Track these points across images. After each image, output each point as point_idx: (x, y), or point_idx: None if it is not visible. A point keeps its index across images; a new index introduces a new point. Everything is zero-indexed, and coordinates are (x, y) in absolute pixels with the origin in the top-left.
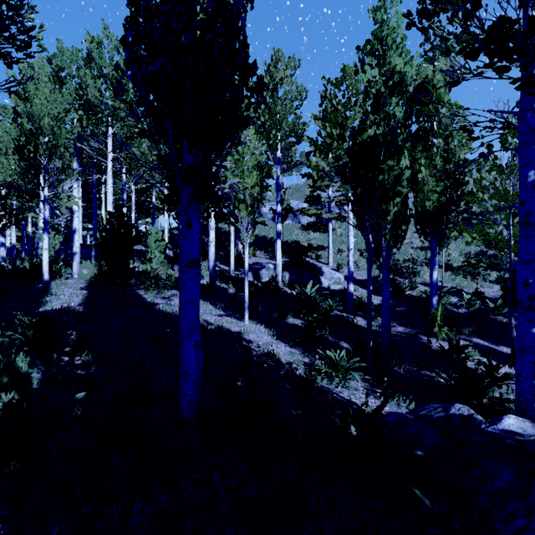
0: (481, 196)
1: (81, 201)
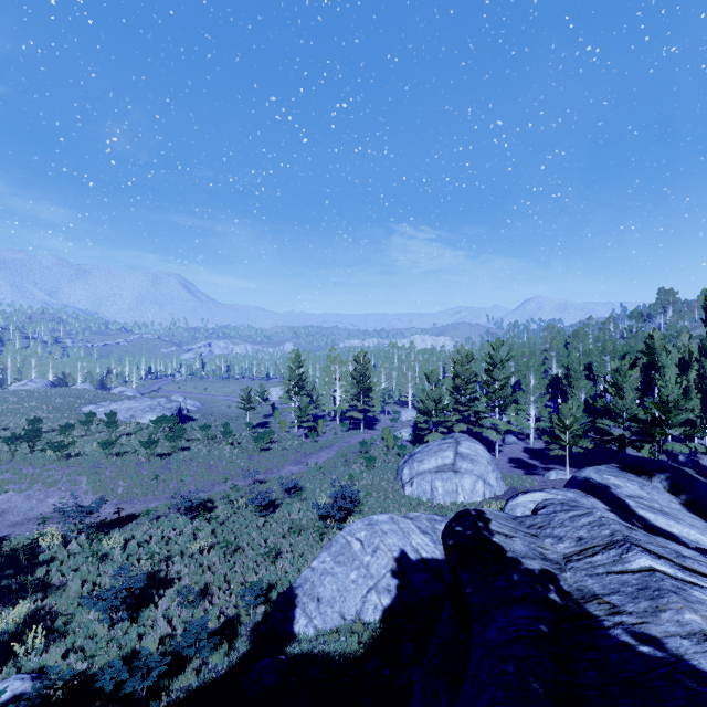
0: None
1: None
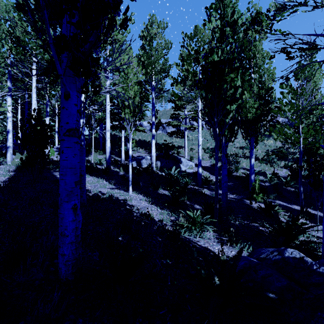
0: (283, 108)
1: (20, 115)
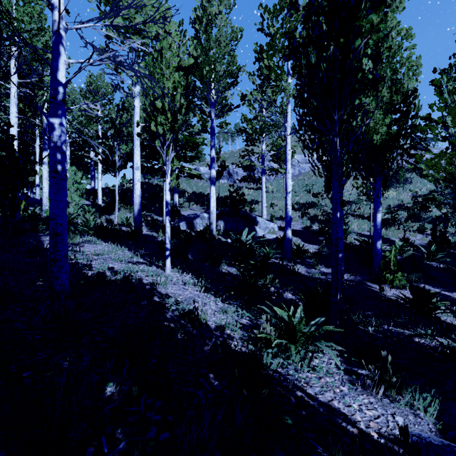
0: (444, 118)
1: None
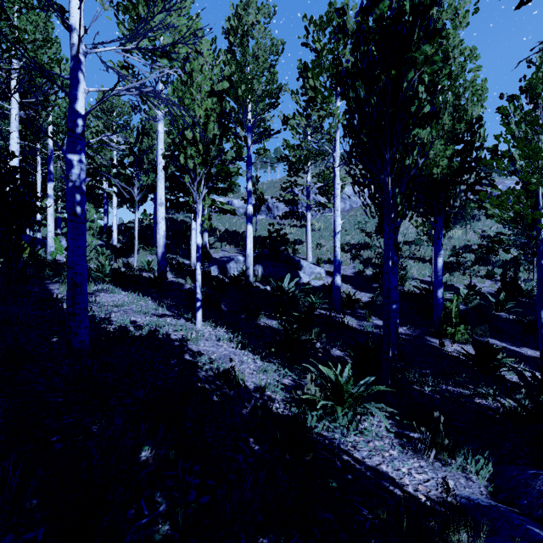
0: (510, 152)
1: None
